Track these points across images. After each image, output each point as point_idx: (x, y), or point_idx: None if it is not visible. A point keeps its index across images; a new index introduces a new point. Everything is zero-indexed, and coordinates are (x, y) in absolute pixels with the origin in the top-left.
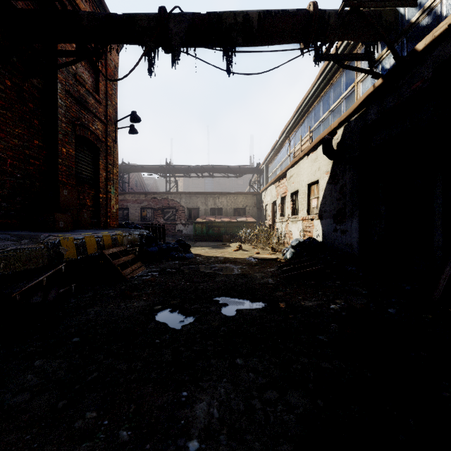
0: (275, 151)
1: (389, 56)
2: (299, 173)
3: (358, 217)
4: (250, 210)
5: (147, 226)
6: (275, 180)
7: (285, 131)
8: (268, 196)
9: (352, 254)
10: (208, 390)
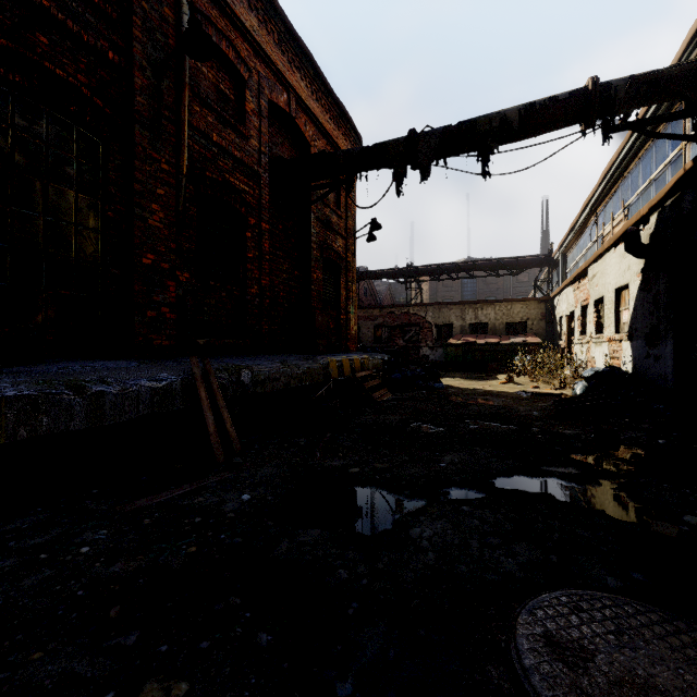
0: (576, 232)
1: None
2: (604, 271)
3: (672, 338)
4: (534, 325)
5: (388, 350)
6: (572, 280)
7: (588, 204)
8: (563, 304)
9: (666, 388)
10: (452, 454)
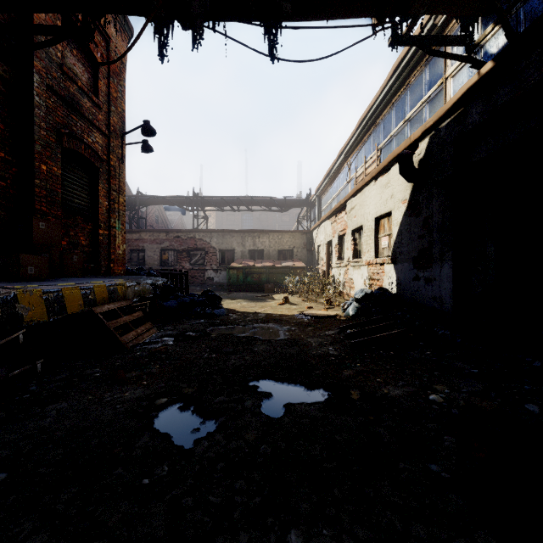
0: (331, 177)
1: (496, 35)
2: (363, 203)
3: (451, 260)
4: (298, 252)
5: (165, 273)
6: (330, 214)
7: (343, 151)
8: (321, 235)
9: (442, 311)
10: None
